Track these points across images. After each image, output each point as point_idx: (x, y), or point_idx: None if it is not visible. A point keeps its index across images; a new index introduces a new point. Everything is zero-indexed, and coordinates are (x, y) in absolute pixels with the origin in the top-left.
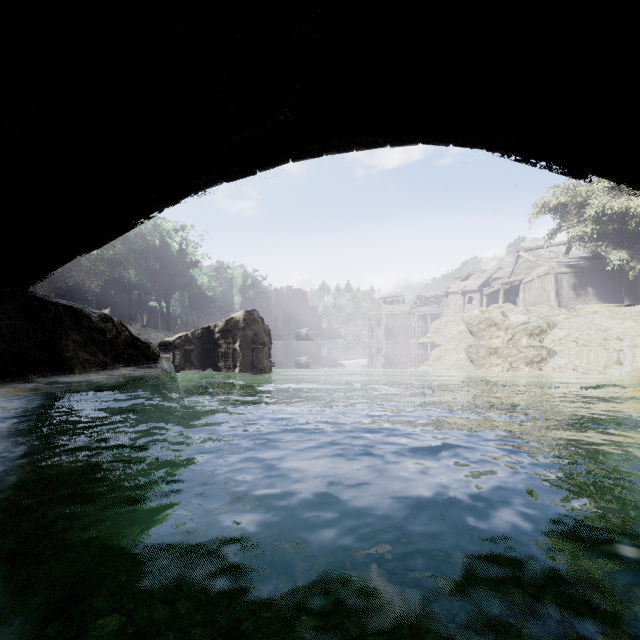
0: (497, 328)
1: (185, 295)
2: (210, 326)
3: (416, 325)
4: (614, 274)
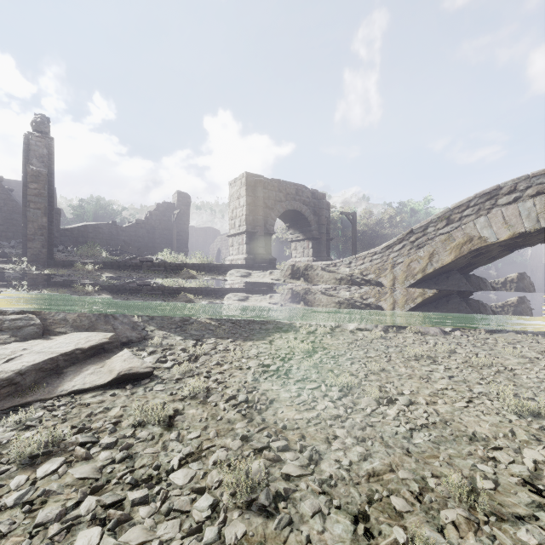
0: None
1: None
2: (495, 281)
3: None
4: None
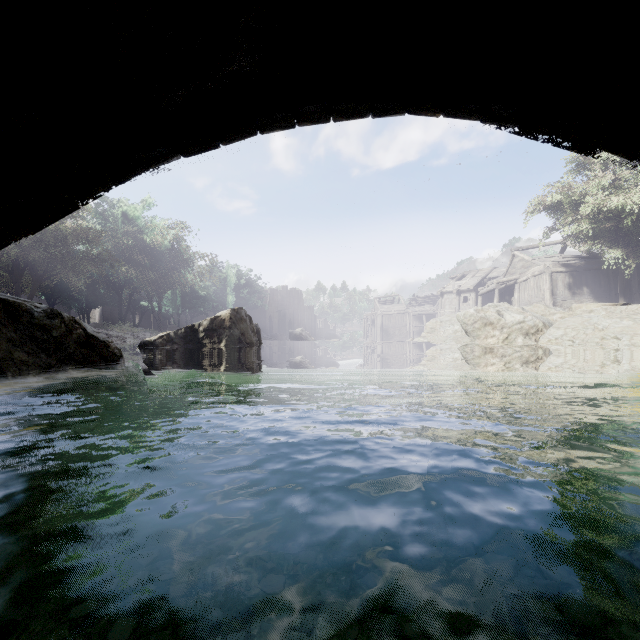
0: (492, 327)
1: (177, 294)
2: (194, 325)
3: (411, 325)
4: (609, 273)
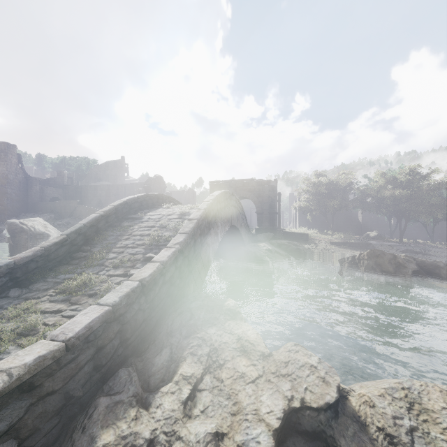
0: None
1: None
2: (354, 255)
3: None
4: None
